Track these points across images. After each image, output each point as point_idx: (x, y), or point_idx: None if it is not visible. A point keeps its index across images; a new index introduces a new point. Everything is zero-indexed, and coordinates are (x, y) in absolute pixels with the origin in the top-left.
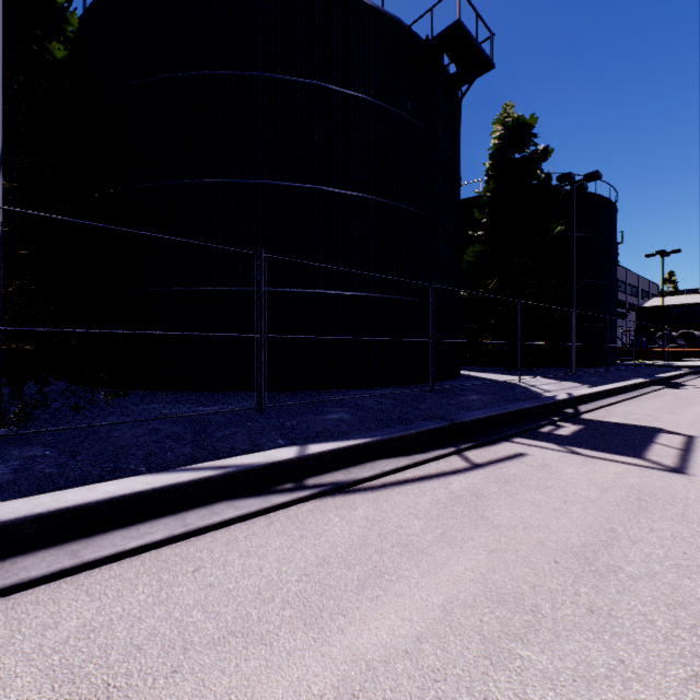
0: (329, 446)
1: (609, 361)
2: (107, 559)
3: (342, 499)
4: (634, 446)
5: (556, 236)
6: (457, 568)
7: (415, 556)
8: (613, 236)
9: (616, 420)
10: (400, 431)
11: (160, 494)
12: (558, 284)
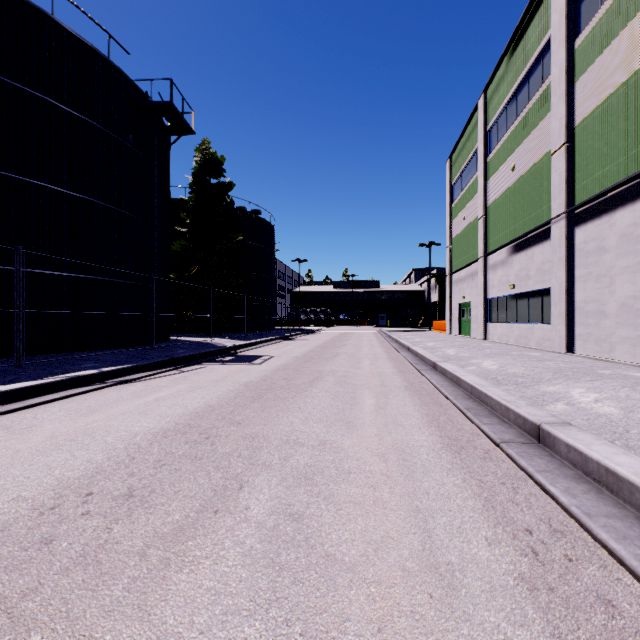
0: (113, 368)
1: (270, 327)
2: (41, 403)
3: (128, 384)
4: (251, 360)
5: (237, 244)
6: (181, 386)
7: (166, 387)
8: (272, 247)
9: (251, 354)
10: (147, 361)
11: (42, 387)
12: (238, 276)
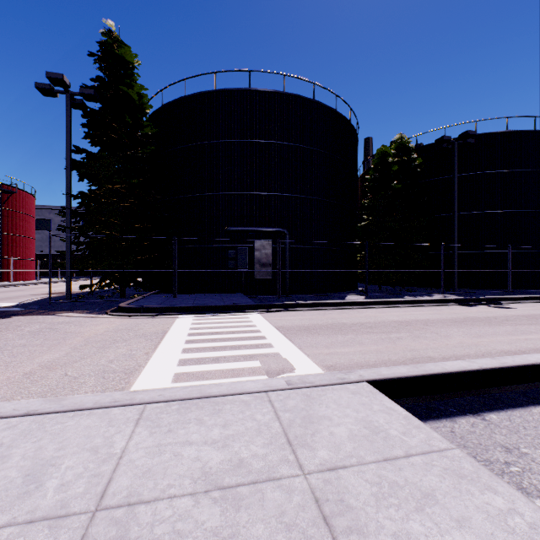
0: None
1: None
2: None
3: None
4: None
5: None
6: None
7: None
8: None
9: None
10: None
11: None
12: None
